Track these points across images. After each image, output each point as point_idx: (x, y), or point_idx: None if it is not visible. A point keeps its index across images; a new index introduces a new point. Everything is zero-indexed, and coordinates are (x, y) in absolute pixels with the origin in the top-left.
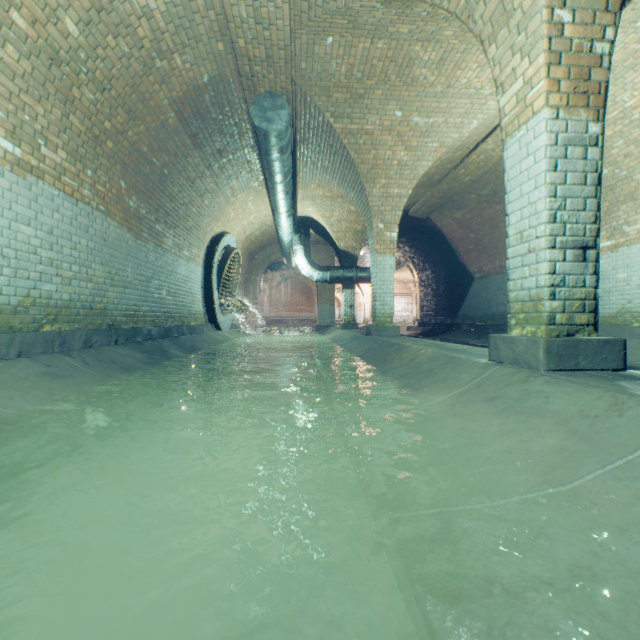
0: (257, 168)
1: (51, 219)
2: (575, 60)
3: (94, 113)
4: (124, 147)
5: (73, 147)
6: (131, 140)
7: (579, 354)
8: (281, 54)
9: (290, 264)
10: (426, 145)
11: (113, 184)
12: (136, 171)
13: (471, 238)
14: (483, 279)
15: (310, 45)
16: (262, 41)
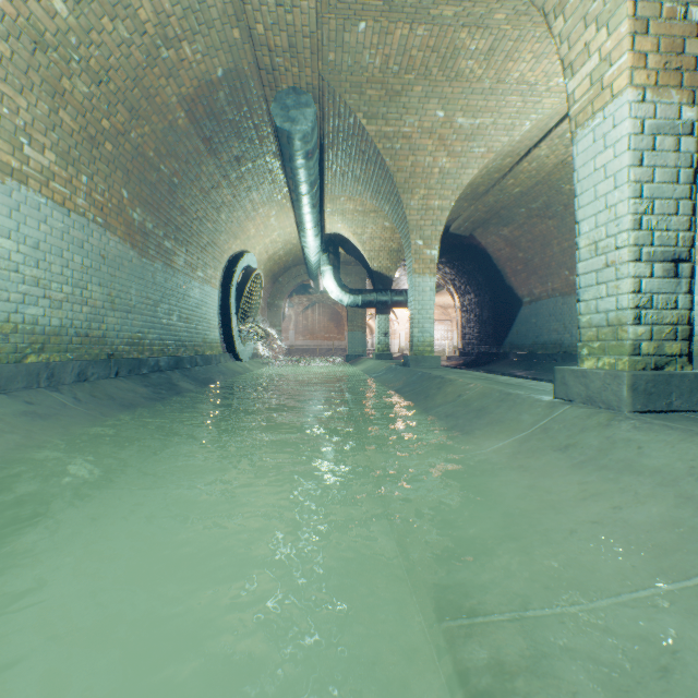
0: (280, 178)
1: (37, 231)
2: (666, 29)
3: (89, 109)
4: (126, 151)
5: (64, 148)
6: (134, 143)
7: (672, 392)
8: (306, 43)
9: (318, 287)
10: (471, 150)
11: (113, 193)
12: (141, 179)
13: (520, 257)
14: (533, 303)
15: (339, 32)
16: (284, 27)
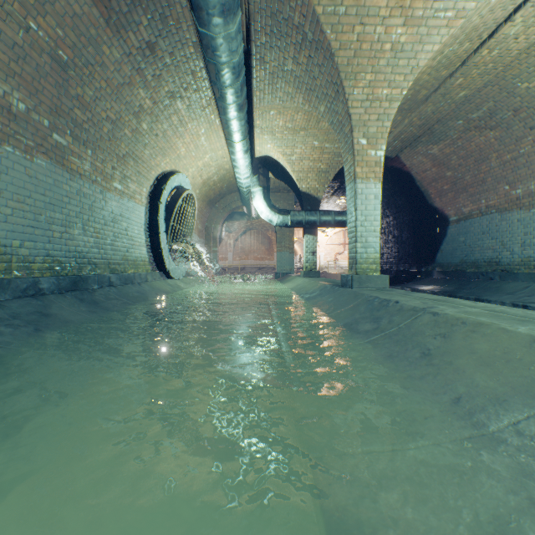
0: (205, 84)
1: None
2: None
3: None
4: None
5: None
6: None
7: None
8: None
9: (250, 213)
10: (436, 14)
11: None
12: None
13: (447, 177)
14: (461, 222)
15: None
16: None
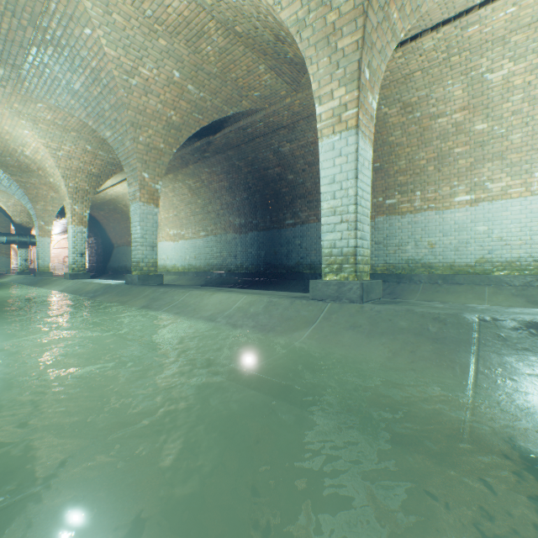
0: None
1: None
2: (80, 216)
3: None
4: None
5: None
6: None
7: (80, 276)
8: None
9: None
10: None
11: None
12: None
13: (112, 225)
14: (118, 248)
15: None
16: None
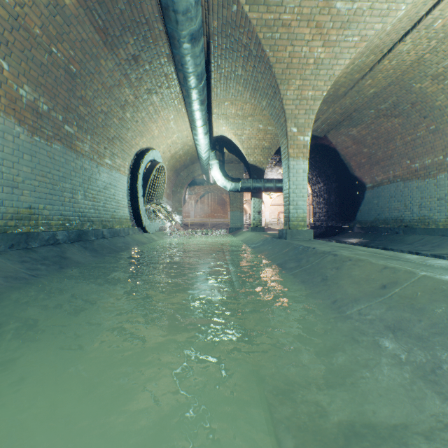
0: (175, 83)
1: None
2: None
3: None
4: None
5: None
6: (11, 10)
7: None
8: None
9: (208, 179)
10: (346, 39)
11: None
12: (27, 56)
13: (364, 152)
14: (375, 188)
15: None
16: None
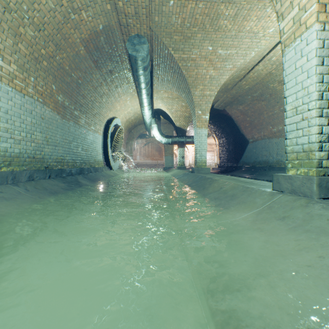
0: (131, 81)
1: (6, 104)
2: None
3: (34, 44)
4: (54, 65)
5: (21, 63)
6: (58, 62)
7: None
8: (143, 11)
9: (150, 135)
10: (225, 66)
11: (47, 87)
12: (62, 80)
13: (247, 120)
14: (254, 142)
15: (160, 6)
16: (132, 3)
